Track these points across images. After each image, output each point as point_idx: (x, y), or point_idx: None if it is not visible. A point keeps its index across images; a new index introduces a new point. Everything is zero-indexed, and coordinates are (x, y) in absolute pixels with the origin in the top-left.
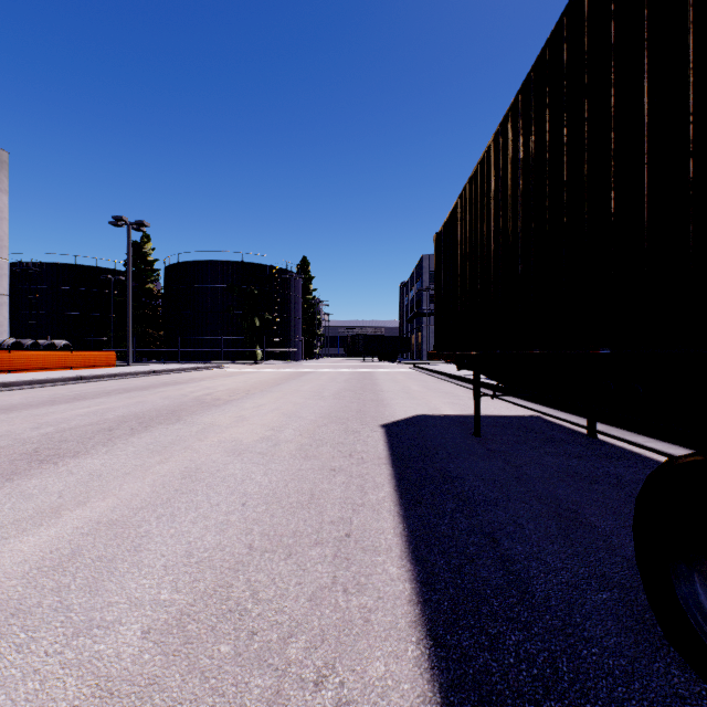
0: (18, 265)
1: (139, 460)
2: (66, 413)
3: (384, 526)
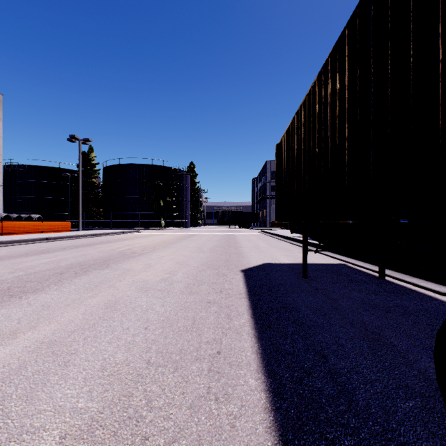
0: (9, 167)
1: (77, 295)
2: (34, 262)
3: (245, 345)
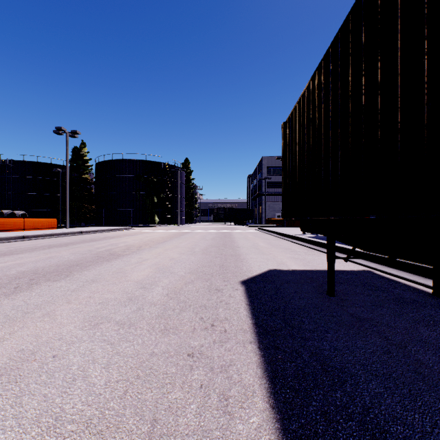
0: None
1: None
2: None
3: None
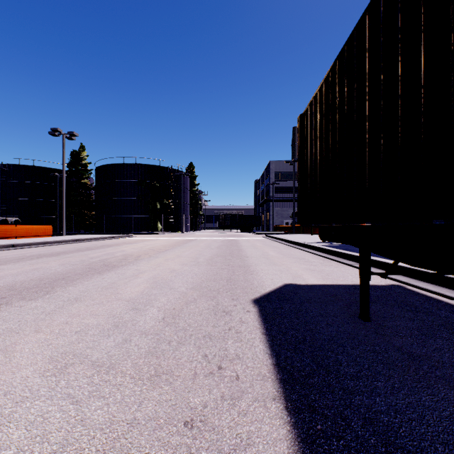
0: None
1: None
2: None
3: None
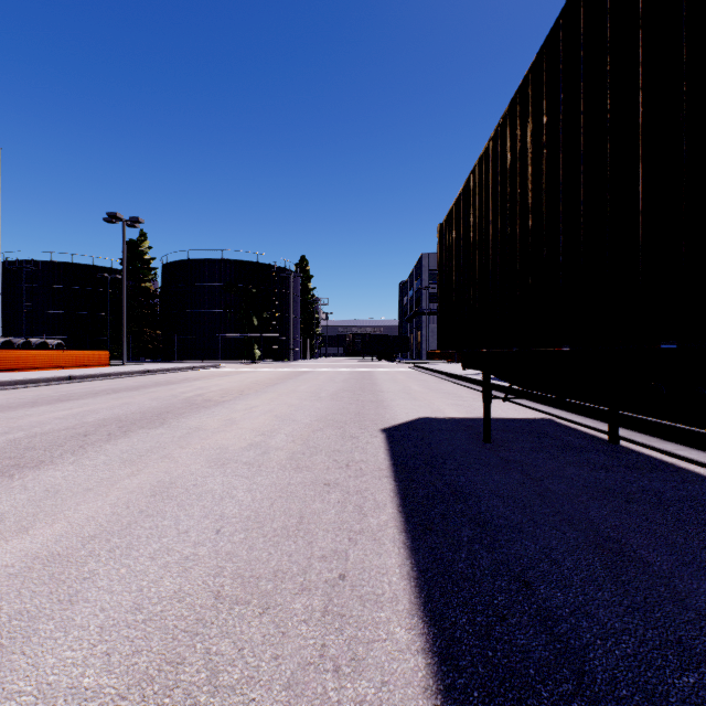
0: (13, 264)
1: (108, 471)
2: (44, 416)
3: (388, 563)
